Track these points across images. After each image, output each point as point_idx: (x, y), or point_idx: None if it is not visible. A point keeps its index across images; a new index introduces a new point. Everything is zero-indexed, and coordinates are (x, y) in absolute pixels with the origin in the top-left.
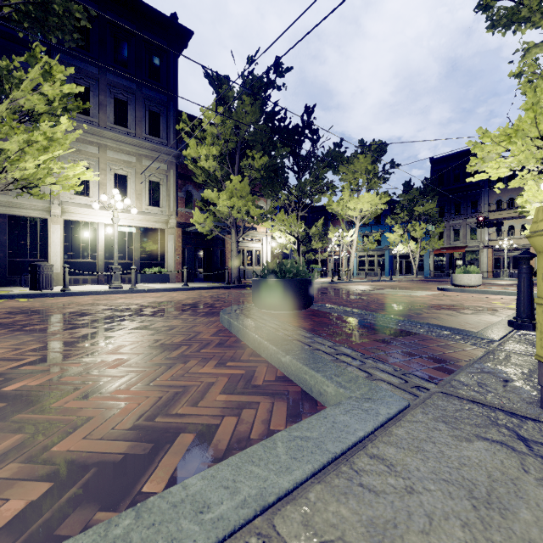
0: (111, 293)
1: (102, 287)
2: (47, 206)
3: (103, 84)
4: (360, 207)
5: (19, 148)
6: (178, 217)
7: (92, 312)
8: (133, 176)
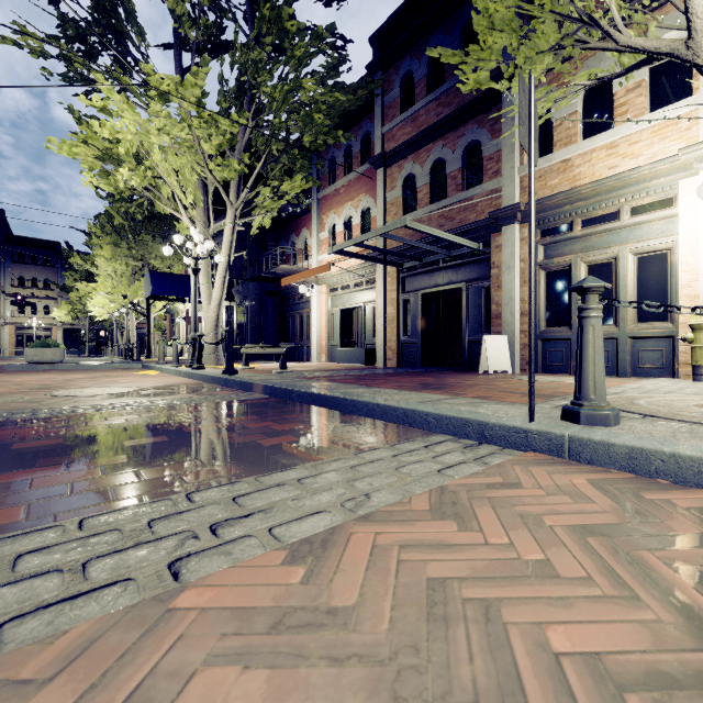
0: None
1: None
2: None
3: None
4: None
5: None
6: None
7: None
8: None
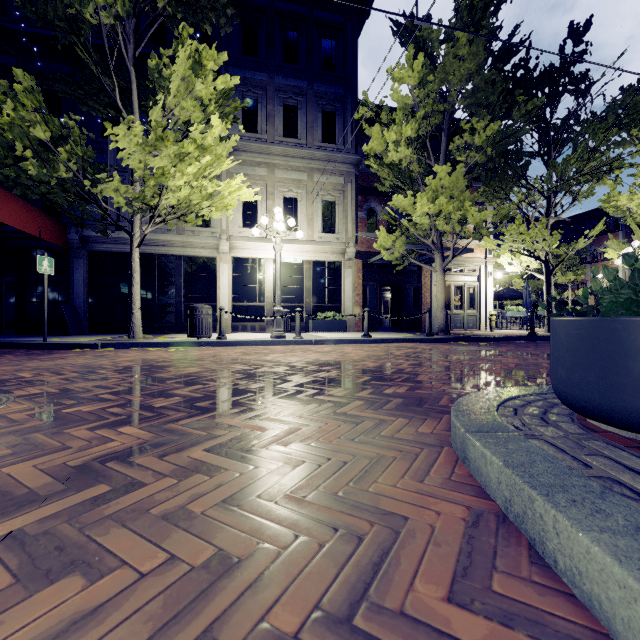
0: (270, 344)
1: (266, 335)
2: (217, 243)
3: (271, 91)
4: None
5: (172, 166)
6: (358, 245)
7: (211, 377)
8: (304, 197)
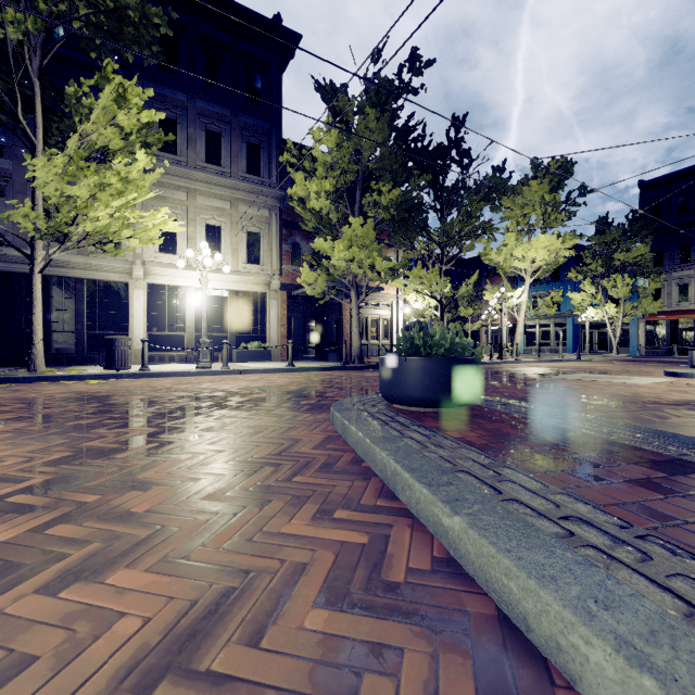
0: (198, 375)
1: (189, 366)
2: (129, 268)
3: (193, 113)
4: (531, 255)
5: (91, 195)
6: (283, 277)
7: (163, 401)
8: (228, 226)
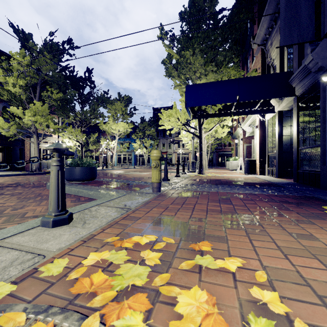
0: None
1: None
2: None
3: None
4: (118, 129)
5: None
6: None
7: None
8: None
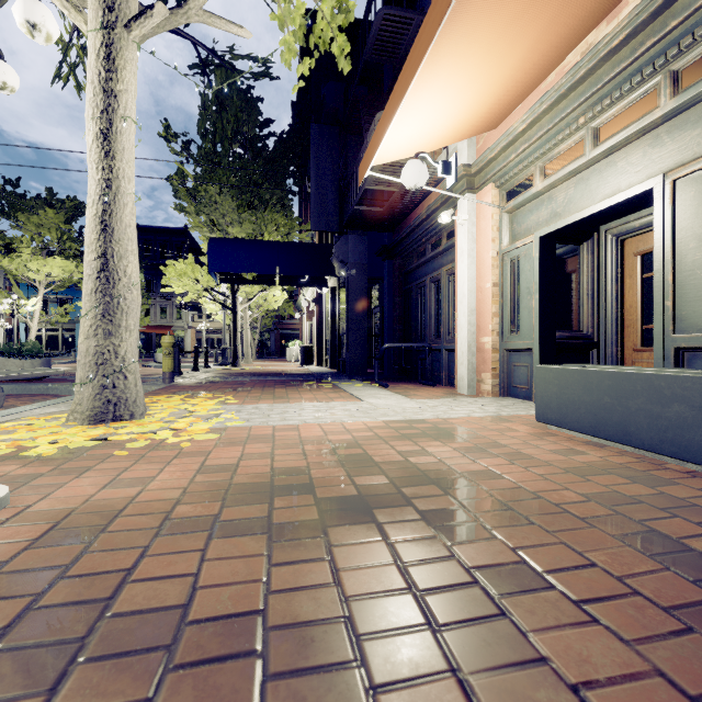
0: None
1: None
2: None
3: None
4: (47, 270)
5: None
6: None
7: None
8: None
